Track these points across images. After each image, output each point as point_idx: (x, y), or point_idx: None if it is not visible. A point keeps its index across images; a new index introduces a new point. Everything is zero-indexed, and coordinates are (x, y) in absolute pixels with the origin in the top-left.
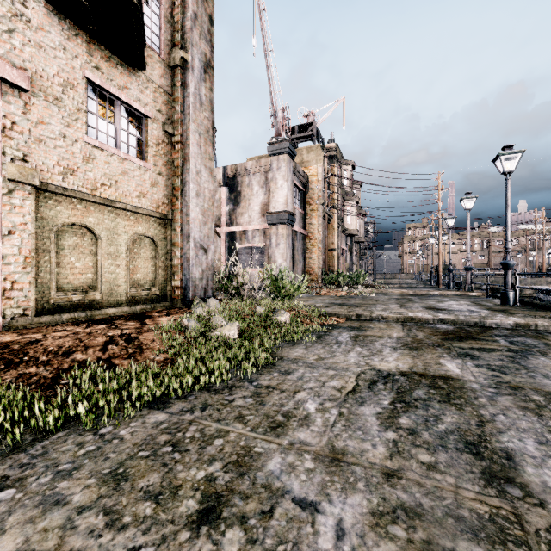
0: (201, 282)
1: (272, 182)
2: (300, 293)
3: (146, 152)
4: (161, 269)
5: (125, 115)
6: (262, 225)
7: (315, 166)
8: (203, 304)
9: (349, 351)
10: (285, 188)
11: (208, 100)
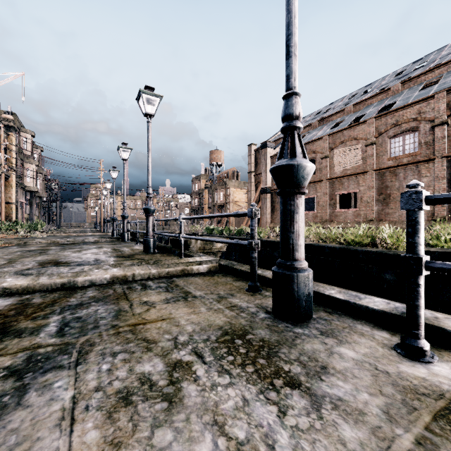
0: None
1: None
2: None
3: None
4: None
5: None
6: None
7: None
8: None
9: (16, 249)
10: None
11: None
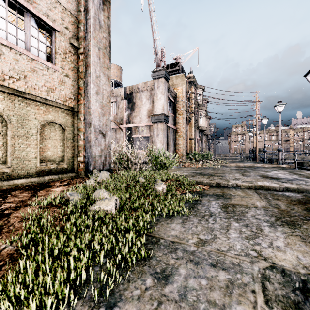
0: (100, 158)
1: (154, 95)
2: (172, 166)
3: (55, 58)
4: (69, 148)
5: (35, 26)
6: (148, 123)
7: (181, 87)
8: (98, 175)
9: (227, 229)
10: (162, 99)
11: (106, 25)
